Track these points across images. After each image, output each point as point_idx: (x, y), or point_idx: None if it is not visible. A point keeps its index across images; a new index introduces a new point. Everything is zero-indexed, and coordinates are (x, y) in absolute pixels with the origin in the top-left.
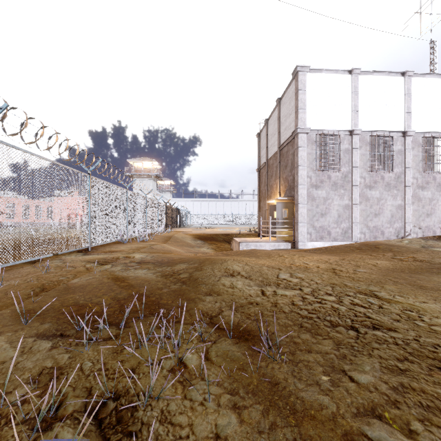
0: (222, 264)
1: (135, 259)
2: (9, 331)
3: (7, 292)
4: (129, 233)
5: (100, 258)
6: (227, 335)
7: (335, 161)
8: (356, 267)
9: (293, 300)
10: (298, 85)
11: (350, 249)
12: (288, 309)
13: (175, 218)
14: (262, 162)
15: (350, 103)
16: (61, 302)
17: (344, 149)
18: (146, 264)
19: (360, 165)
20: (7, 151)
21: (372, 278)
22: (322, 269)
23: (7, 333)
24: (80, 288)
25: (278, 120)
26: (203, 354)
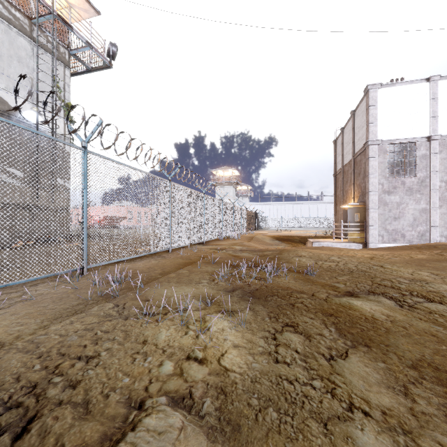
0: (294, 251)
1: (237, 249)
2: (209, 265)
3: (189, 257)
4: (223, 233)
5: (215, 247)
6: (294, 272)
7: (410, 167)
8: (394, 257)
9: (330, 265)
10: (369, 101)
11: (409, 248)
12: (325, 267)
13: (254, 222)
14: (338, 168)
15: (428, 109)
16: (217, 261)
17: (420, 155)
18: (245, 251)
19: (439, 169)
20: (176, 187)
21: (394, 261)
22: (364, 256)
23: (209, 266)
24: (219, 257)
25: (352, 130)
26: (284, 269)
